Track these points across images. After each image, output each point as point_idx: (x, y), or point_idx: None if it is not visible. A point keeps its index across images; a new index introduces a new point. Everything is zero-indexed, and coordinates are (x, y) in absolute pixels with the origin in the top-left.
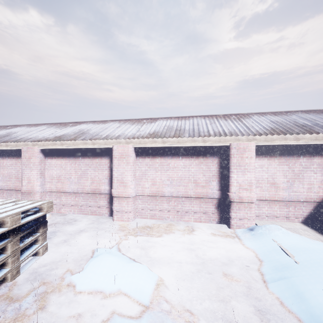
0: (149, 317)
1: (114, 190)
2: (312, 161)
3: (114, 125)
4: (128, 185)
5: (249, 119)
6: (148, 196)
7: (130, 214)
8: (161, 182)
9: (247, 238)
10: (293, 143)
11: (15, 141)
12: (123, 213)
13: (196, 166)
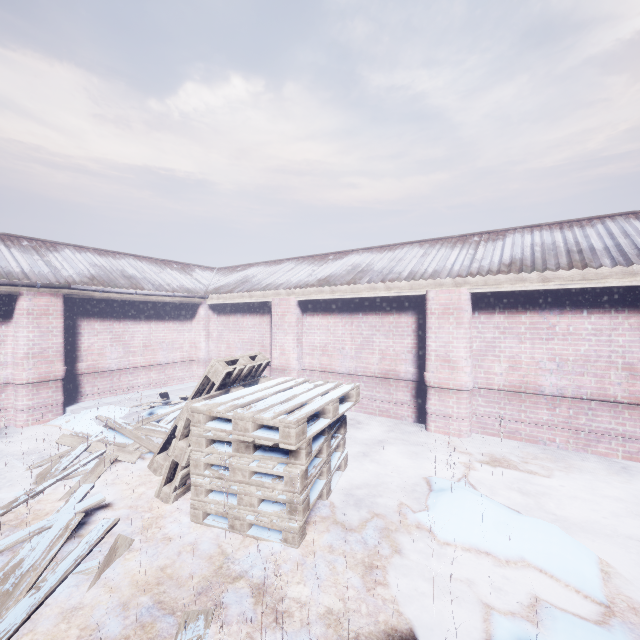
0: (626, 628)
1: (431, 374)
2: None
3: (413, 253)
4: (459, 367)
5: None
6: (501, 391)
7: (464, 424)
8: (533, 364)
9: None
10: None
11: (261, 289)
12: (450, 420)
13: (631, 331)
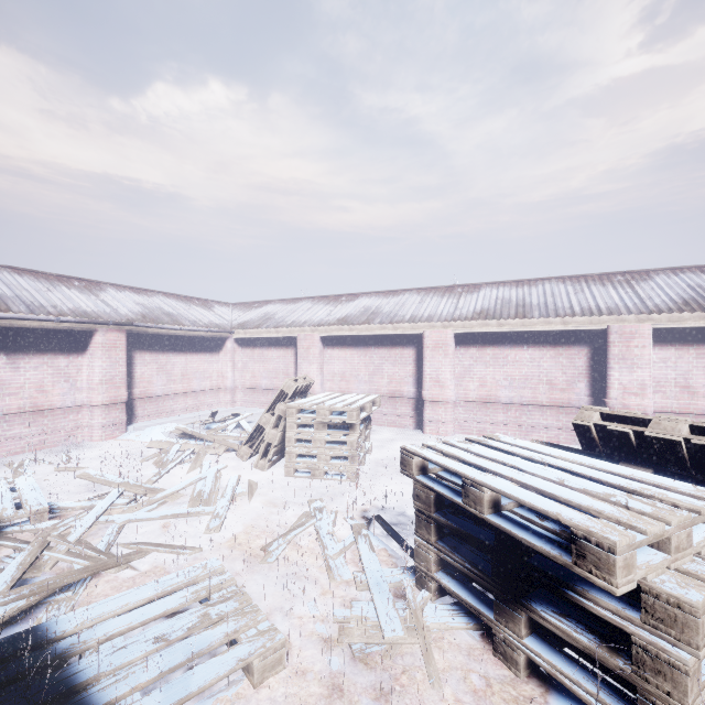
0: None
1: (426, 391)
2: None
3: (413, 299)
4: (446, 386)
5: (646, 283)
6: (474, 402)
7: (449, 426)
8: (495, 382)
9: None
10: None
11: (288, 326)
12: (439, 424)
13: (551, 359)
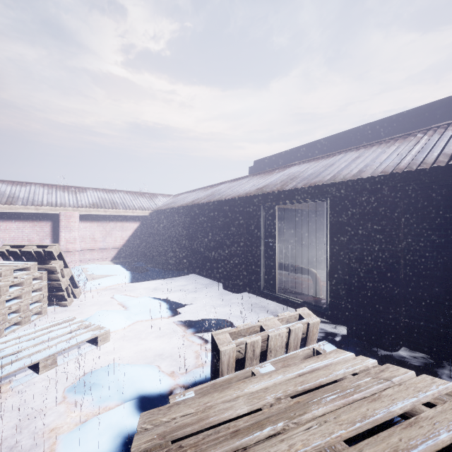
0: None
1: None
2: (117, 224)
3: None
4: None
5: (83, 194)
6: None
7: None
8: None
9: None
10: (104, 213)
11: None
12: None
13: (30, 228)
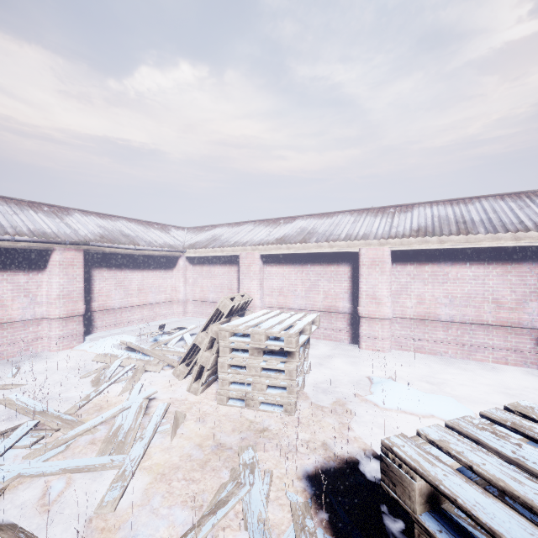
0: None
1: (362, 308)
2: None
3: (346, 220)
4: (383, 303)
5: None
6: (411, 319)
7: (386, 342)
8: (434, 300)
9: None
10: None
11: (231, 245)
12: (376, 340)
13: (498, 277)
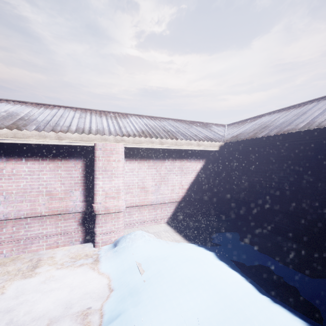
0: None
1: None
2: (174, 164)
3: None
4: None
5: (125, 119)
6: None
7: None
8: None
9: (108, 259)
10: (159, 146)
11: None
12: None
13: (51, 171)
